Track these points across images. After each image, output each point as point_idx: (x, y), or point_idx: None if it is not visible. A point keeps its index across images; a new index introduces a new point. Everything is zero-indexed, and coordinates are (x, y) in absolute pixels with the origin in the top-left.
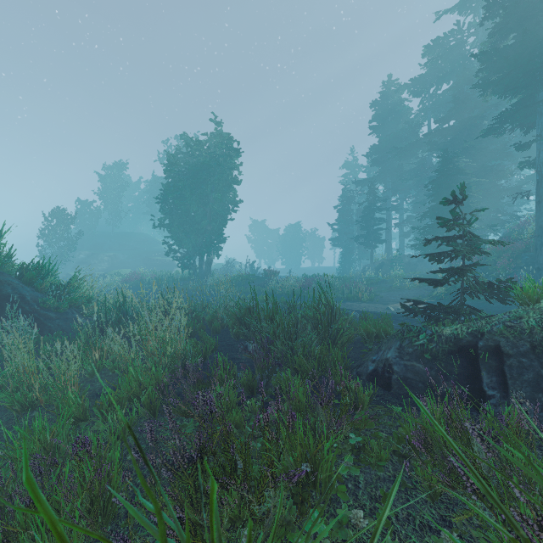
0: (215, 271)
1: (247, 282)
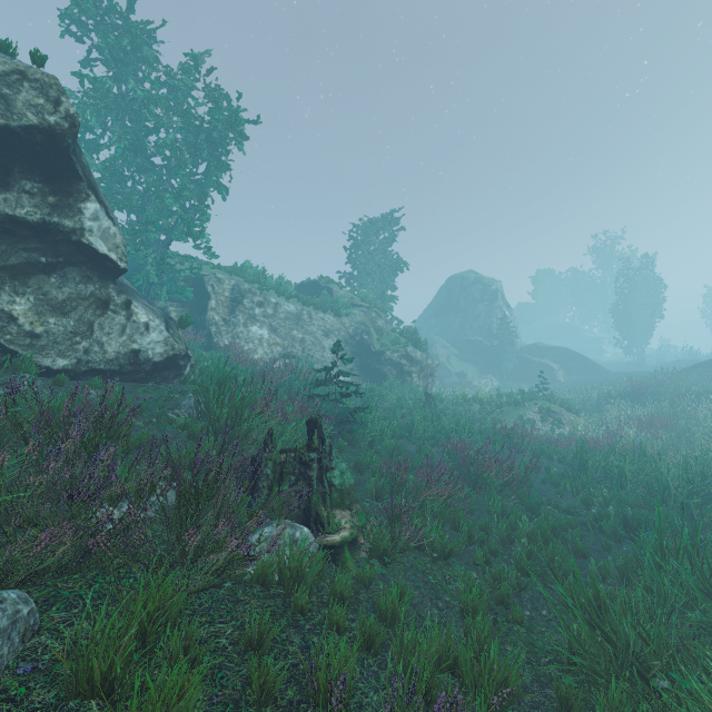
0: (646, 356)
1: (676, 363)
